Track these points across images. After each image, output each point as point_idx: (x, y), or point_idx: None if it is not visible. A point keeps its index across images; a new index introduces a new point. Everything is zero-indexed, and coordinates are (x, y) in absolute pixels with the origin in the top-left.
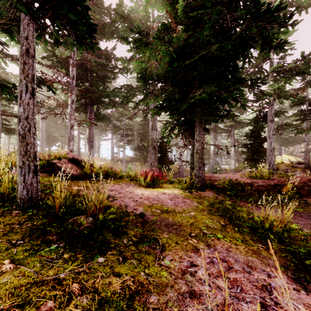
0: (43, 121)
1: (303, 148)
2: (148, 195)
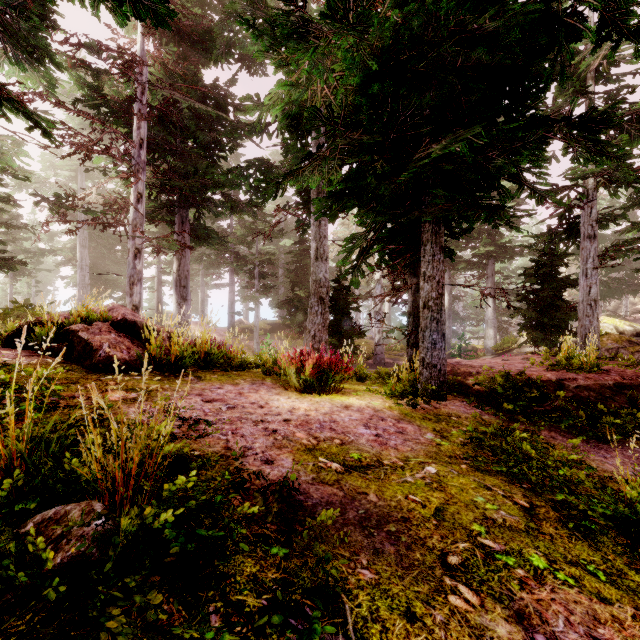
0: (84, 246)
1: (638, 305)
2: (307, 414)
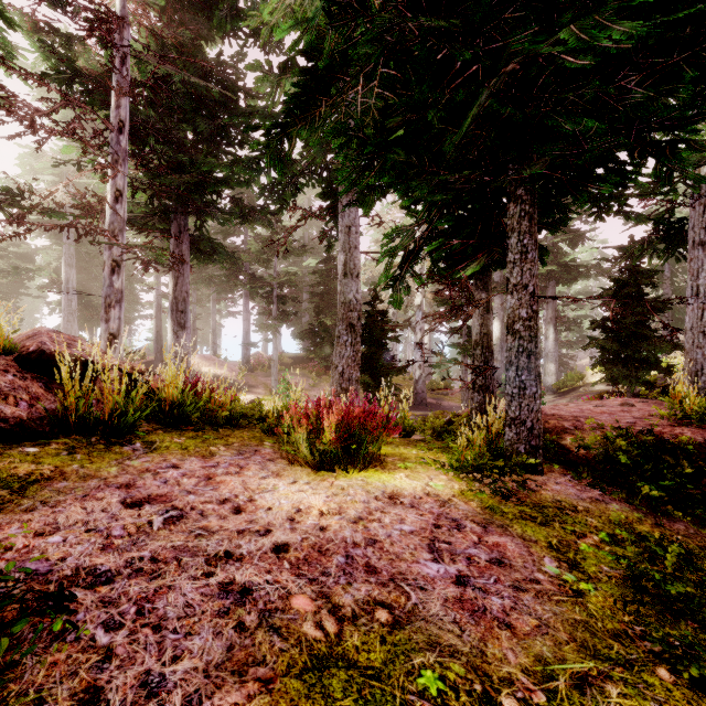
0: (71, 265)
1: None
2: (322, 526)
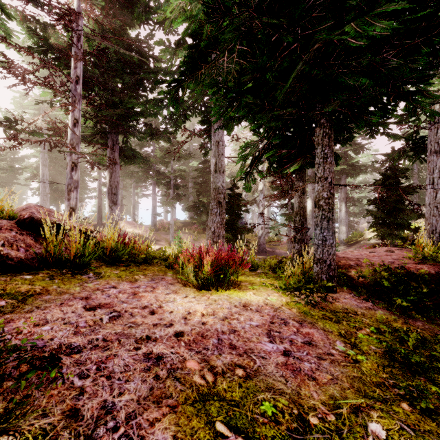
0: (45, 165)
1: None
2: (203, 322)
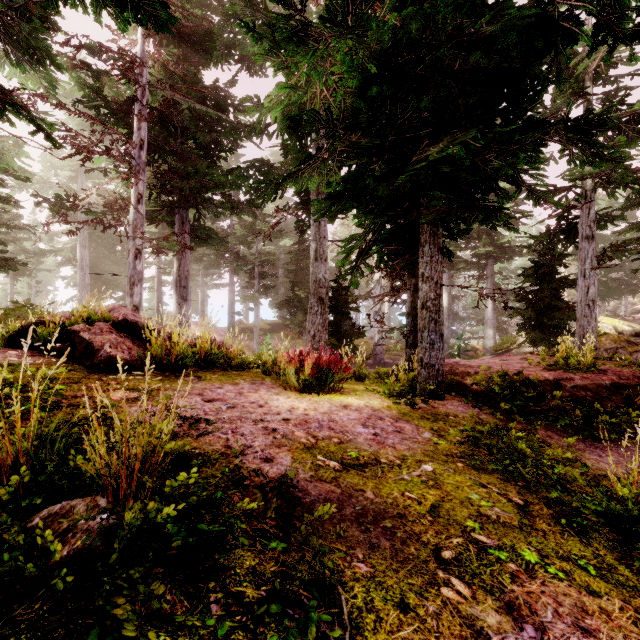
0: (85, 246)
1: (638, 305)
2: (306, 414)
